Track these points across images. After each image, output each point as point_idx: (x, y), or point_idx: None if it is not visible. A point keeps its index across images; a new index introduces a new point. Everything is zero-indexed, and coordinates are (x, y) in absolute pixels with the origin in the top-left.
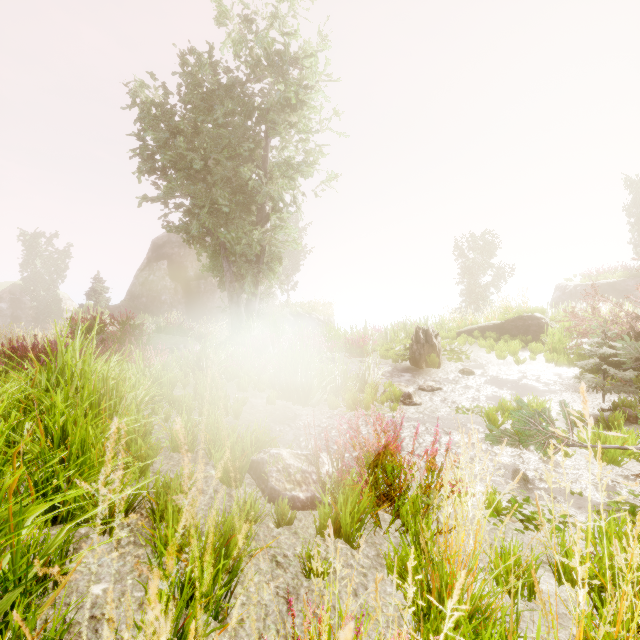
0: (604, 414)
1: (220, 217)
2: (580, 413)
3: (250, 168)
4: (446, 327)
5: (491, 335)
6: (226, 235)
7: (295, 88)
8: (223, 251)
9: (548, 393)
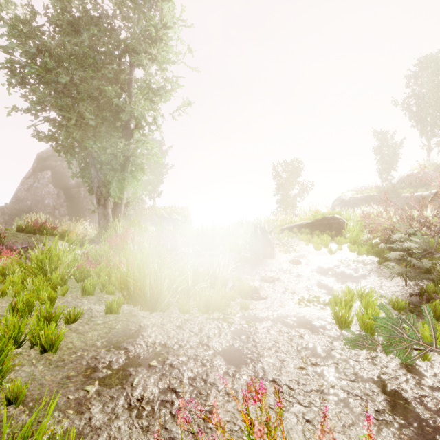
0: (413, 298)
1: (88, 130)
2: (404, 302)
3: (115, 89)
4: (272, 225)
5: (306, 231)
6: (92, 145)
7: (154, 22)
8: (91, 160)
9: (362, 279)
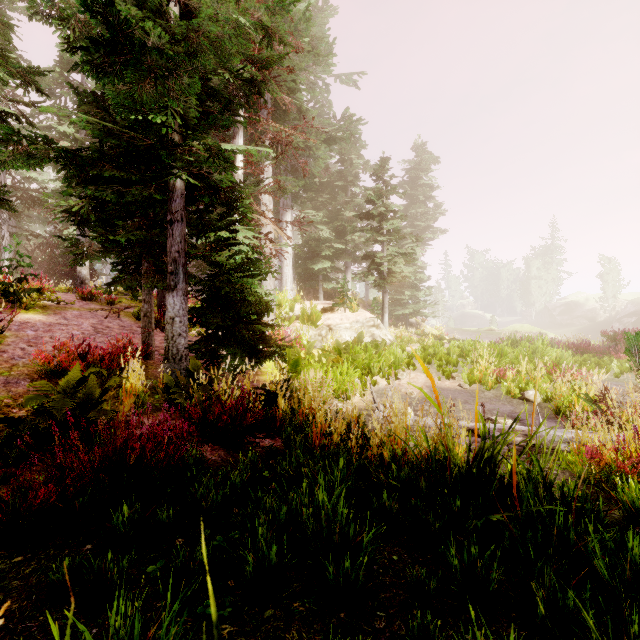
0: None
1: None
2: None
3: None
4: None
5: None
6: None
7: None
8: None
9: None
